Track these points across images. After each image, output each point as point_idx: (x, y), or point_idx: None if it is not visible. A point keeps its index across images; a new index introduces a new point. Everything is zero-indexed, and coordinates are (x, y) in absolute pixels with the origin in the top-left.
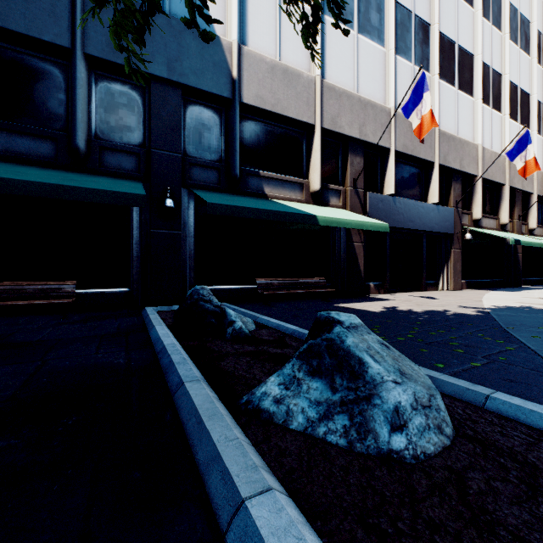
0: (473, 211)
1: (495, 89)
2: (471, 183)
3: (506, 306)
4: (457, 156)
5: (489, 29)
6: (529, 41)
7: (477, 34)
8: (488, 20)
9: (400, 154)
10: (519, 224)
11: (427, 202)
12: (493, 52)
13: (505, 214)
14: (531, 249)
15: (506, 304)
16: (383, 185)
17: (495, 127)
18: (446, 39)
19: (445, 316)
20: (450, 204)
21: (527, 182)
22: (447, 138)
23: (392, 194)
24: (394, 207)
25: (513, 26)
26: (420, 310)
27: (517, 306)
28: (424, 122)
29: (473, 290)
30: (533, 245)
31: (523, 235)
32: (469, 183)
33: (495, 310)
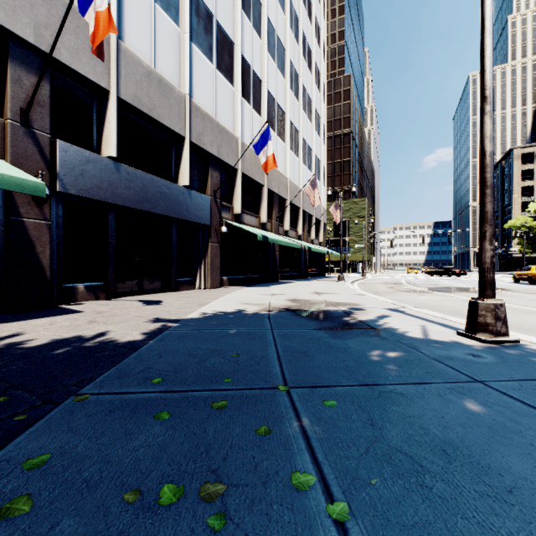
0: (235, 205)
1: (255, 91)
2: (233, 176)
3: (217, 312)
4: (215, 141)
5: (250, 28)
6: (285, 66)
7: (237, 24)
8: (249, 19)
9: (131, 108)
10: (277, 225)
11: (178, 183)
12: (254, 54)
13: (264, 213)
14: (287, 249)
15: (224, 307)
16: (101, 142)
17: (256, 128)
18: (202, 3)
19: (47, 357)
20: (208, 193)
21: (282, 189)
22: (202, 116)
23: (115, 158)
24: (117, 176)
25: (272, 43)
26: (46, 339)
27: (229, 311)
28: (101, 23)
29: (232, 287)
30: (280, 243)
31: (280, 235)
32: (231, 176)
33: (187, 322)
